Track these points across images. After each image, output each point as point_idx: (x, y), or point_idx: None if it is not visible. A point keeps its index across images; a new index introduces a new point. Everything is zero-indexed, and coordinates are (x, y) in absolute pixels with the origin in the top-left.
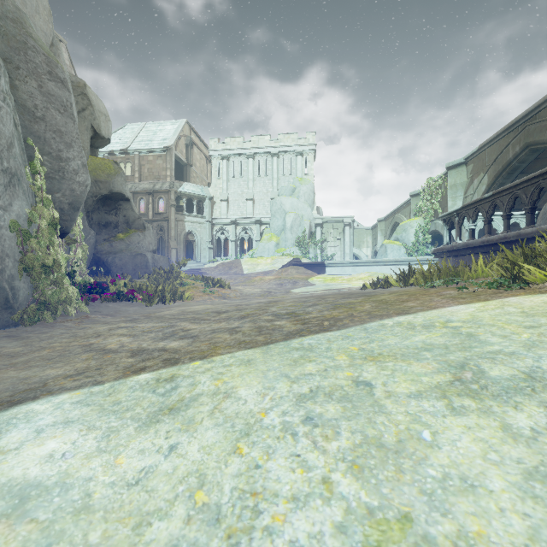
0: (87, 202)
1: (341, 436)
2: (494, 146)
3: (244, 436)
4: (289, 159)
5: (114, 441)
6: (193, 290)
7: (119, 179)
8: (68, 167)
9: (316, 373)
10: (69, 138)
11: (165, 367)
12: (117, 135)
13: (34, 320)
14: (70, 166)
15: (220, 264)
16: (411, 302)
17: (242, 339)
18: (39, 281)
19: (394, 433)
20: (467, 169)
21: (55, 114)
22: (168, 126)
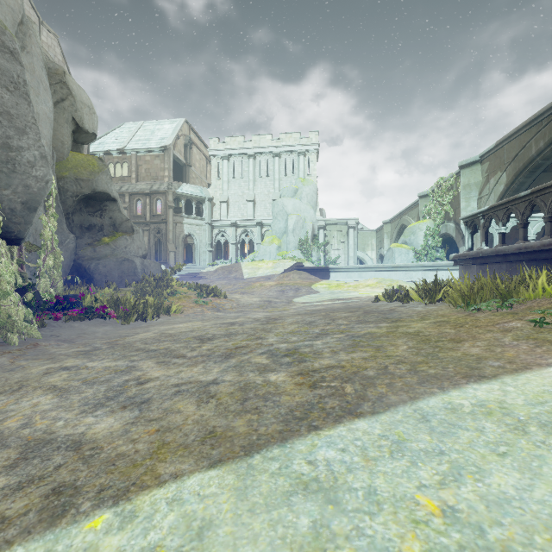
0: (66, 203)
1: None
2: (513, 142)
3: None
4: (291, 159)
5: None
6: (185, 300)
7: (103, 178)
8: (21, 157)
9: None
10: (22, 122)
11: (28, 536)
12: (114, 134)
13: None
14: (23, 156)
15: (219, 268)
16: (468, 343)
17: (211, 424)
18: None
19: None
20: (482, 168)
21: (1, 92)
22: (167, 125)
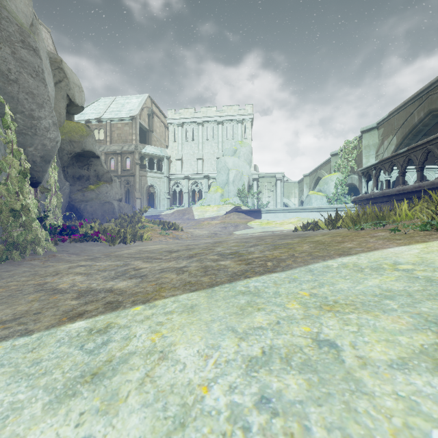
0: (63, 159)
1: (313, 436)
2: (401, 113)
3: (178, 428)
4: (231, 126)
5: (9, 428)
6: (152, 232)
7: (90, 140)
8: (40, 124)
9: (267, 327)
10: (41, 99)
11: (104, 313)
12: (92, 107)
13: (2, 259)
14: (42, 124)
15: (175, 211)
16: (347, 243)
17: (187, 280)
18: (7, 224)
19: (389, 434)
20: (378, 132)
21: (27, 78)
22: (134, 99)
